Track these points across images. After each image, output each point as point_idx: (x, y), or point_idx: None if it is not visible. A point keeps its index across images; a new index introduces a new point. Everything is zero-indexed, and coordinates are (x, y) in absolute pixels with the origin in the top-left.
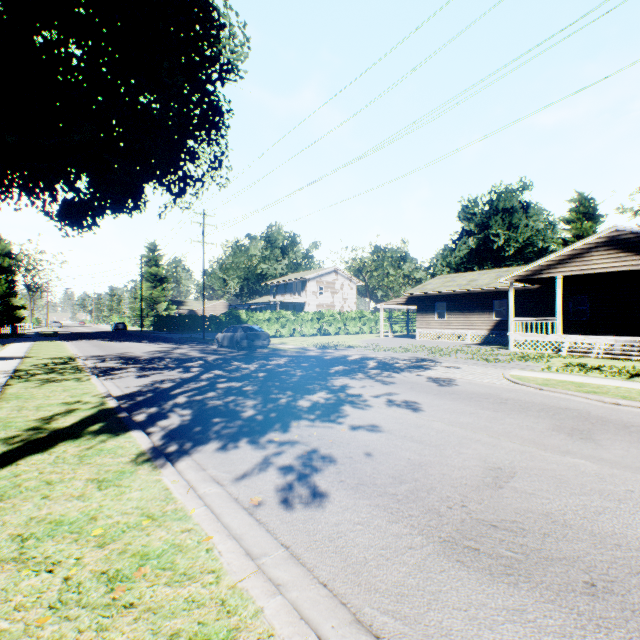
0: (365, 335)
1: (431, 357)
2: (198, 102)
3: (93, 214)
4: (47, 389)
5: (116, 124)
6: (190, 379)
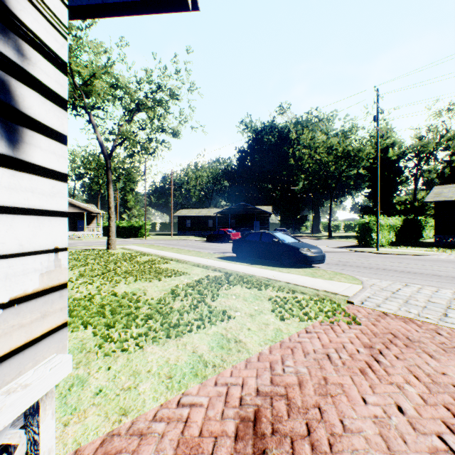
0: None
1: None
2: None
3: None
4: None
5: None
6: None
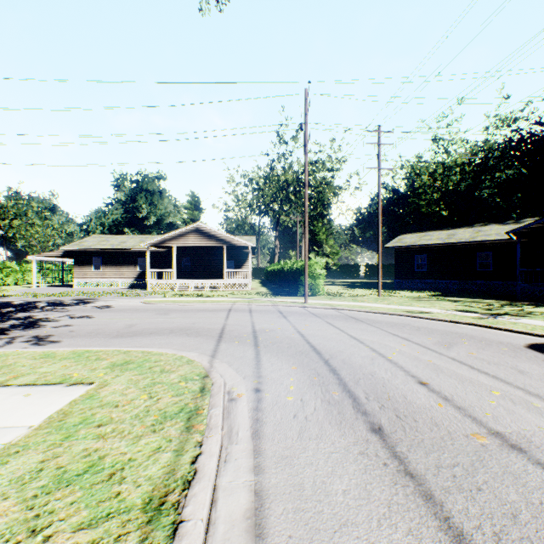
0: (11, 286)
1: (93, 297)
2: None
3: None
4: None
5: None
6: None
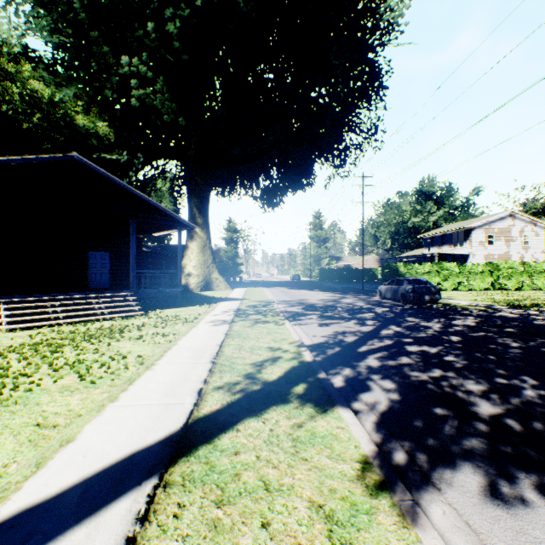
0: None
1: None
2: (359, 74)
3: (280, 194)
4: (256, 330)
5: (295, 121)
6: (369, 334)
